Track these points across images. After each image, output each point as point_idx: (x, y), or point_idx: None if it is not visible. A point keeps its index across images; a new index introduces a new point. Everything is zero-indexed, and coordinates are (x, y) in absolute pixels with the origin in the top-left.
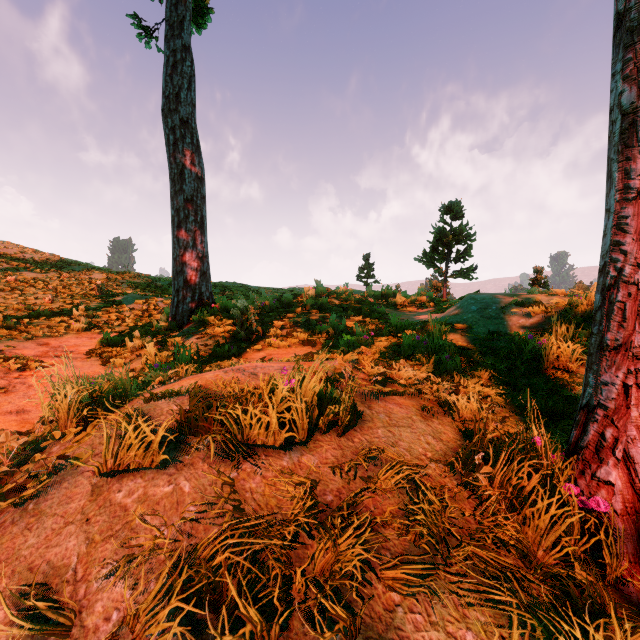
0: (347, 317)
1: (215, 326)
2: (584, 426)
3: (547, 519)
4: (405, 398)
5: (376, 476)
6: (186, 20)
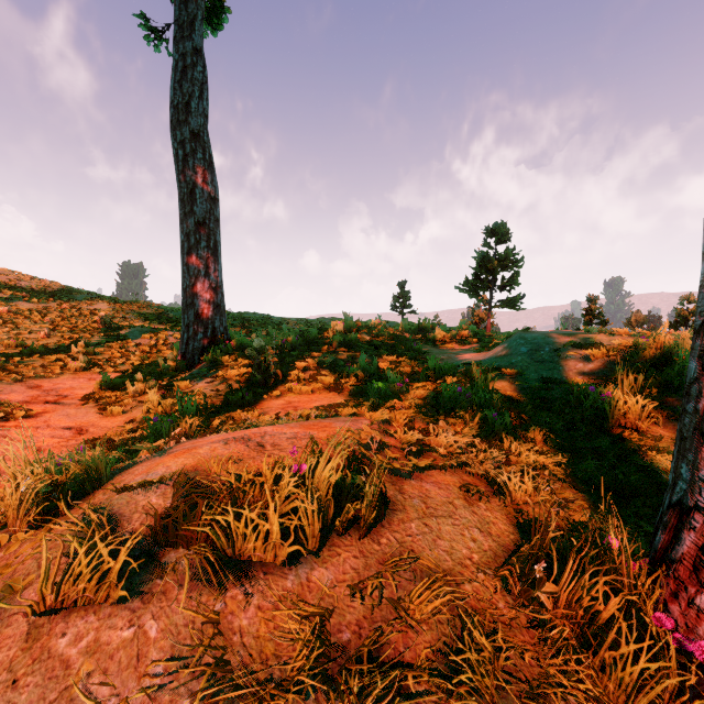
0: (379, 356)
1: (229, 367)
2: (675, 532)
3: (635, 673)
4: (445, 473)
5: (408, 598)
6: (197, 20)
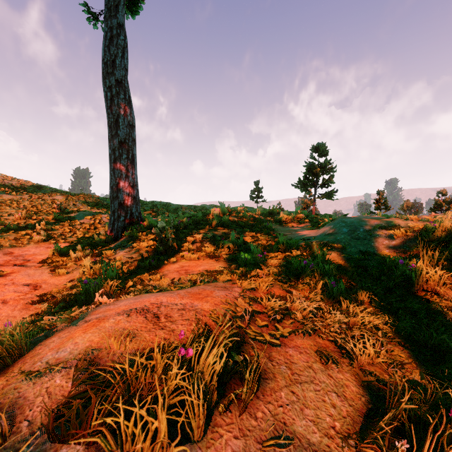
0: (243, 233)
1: (141, 241)
2: None
3: None
4: (302, 336)
5: None
6: (120, 4)
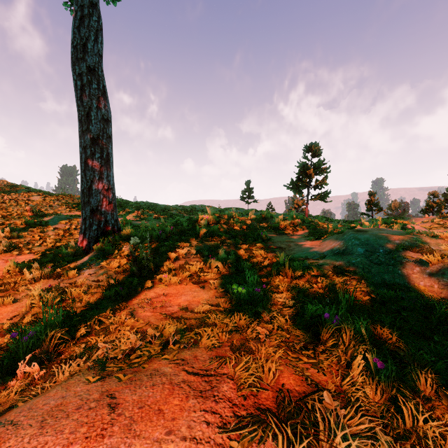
0: (235, 245)
1: (113, 257)
2: None
3: None
4: None
5: None
6: None
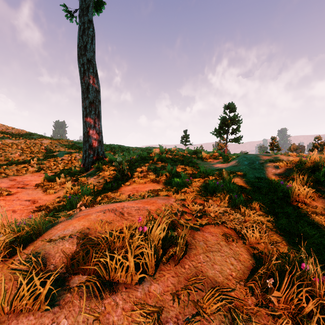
0: (176, 165)
1: (105, 171)
2: None
3: None
4: (214, 227)
5: (202, 301)
6: (90, 6)
